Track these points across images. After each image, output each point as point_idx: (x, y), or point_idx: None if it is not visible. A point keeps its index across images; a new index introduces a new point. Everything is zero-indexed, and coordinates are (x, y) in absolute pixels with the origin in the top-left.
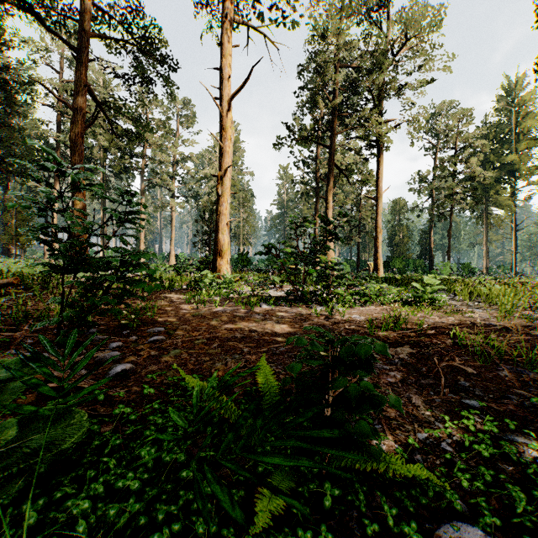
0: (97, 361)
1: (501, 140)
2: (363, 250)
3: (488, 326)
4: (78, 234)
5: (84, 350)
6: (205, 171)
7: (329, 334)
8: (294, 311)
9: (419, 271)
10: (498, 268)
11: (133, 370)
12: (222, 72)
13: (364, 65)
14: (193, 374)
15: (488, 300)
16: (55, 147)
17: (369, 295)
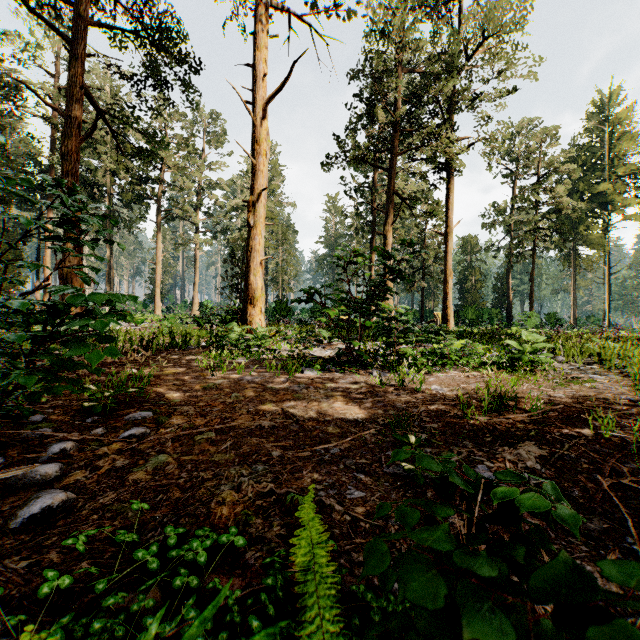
0: (9, 486)
1: (592, 166)
2: (427, 297)
3: (628, 403)
4: (71, 275)
5: (1, 460)
6: (236, 200)
7: (453, 479)
8: (349, 379)
9: (495, 322)
10: (587, 319)
11: (68, 504)
12: (254, 69)
13: (431, 68)
14: (167, 526)
15: (609, 363)
16: (49, 169)
17: (448, 356)
